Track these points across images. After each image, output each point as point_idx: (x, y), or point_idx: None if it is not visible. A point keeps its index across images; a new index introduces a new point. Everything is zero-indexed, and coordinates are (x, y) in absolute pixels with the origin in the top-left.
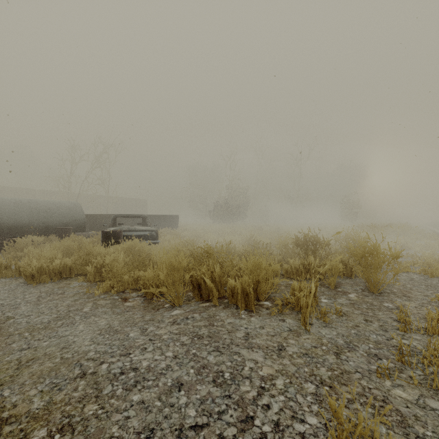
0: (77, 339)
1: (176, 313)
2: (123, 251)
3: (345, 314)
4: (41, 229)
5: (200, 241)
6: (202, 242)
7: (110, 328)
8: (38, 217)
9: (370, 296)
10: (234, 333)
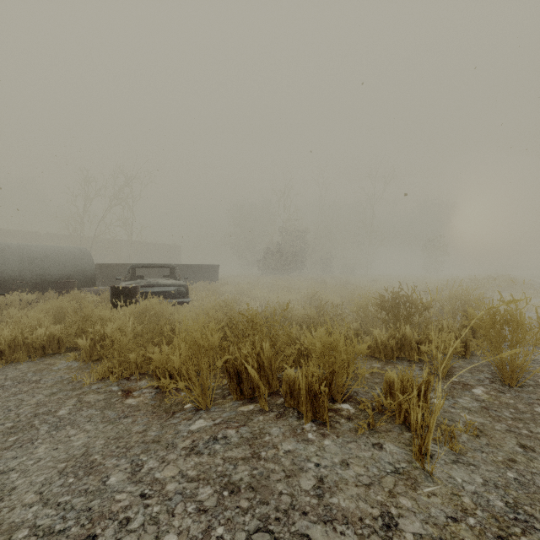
0: (19, 483)
1: (199, 427)
2: (134, 315)
3: (481, 432)
4: (35, 283)
5: (245, 299)
6: (246, 301)
7: (84, 456)
8: (32, 268)
9: (507, 393)
10: (296, 479)
